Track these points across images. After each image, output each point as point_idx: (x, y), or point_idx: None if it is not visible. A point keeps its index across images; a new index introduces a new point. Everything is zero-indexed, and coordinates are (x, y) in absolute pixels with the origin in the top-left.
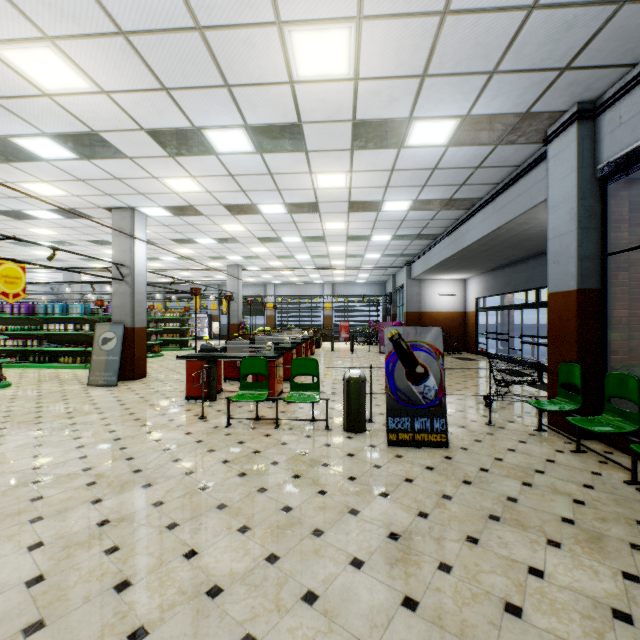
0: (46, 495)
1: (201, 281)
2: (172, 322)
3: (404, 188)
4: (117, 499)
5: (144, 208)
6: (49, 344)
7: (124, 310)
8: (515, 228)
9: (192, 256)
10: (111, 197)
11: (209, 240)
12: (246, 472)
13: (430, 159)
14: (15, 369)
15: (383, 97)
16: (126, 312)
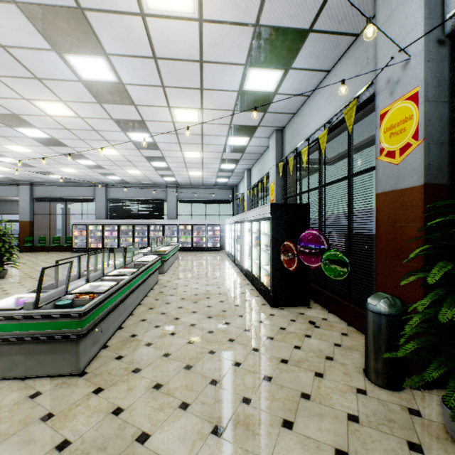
0: None
1: None
2: None
3: None
4: None
5: None
6: None
7: None
8: None
9: None
10: None
11: None
12: None
13: None
14: None
15: None
16: None
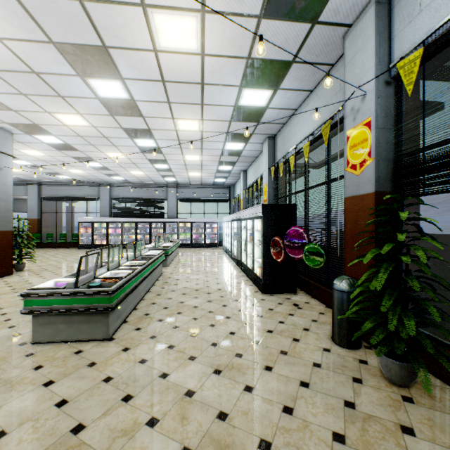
0: None
1: None
2: None
3: None
4: None
5: None
6: None
7: None
8: None
9: None
10: None
11: None
12: None
13: None
14: None
15: None
16: None
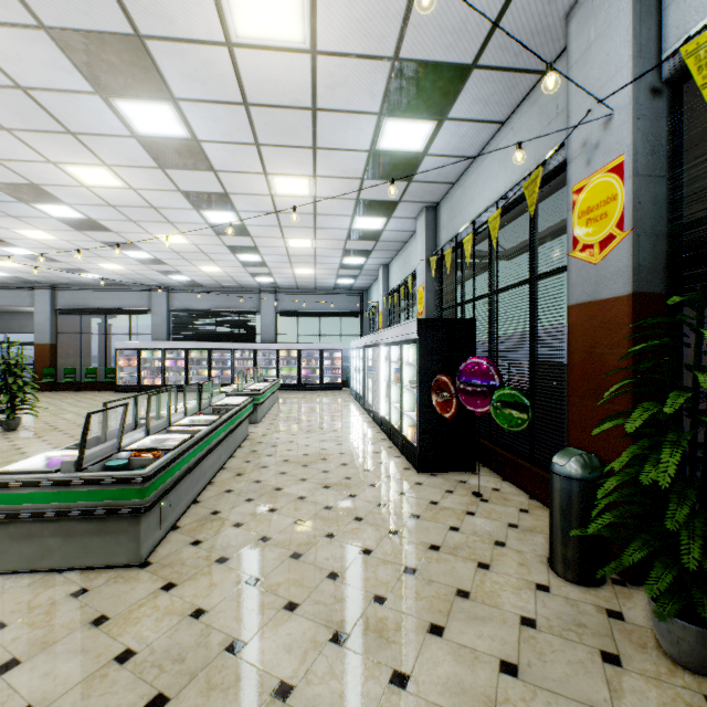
0: None
1: None
2: None
3: None
4: None
5: None
6: None
7: None
8: None
9: None
10: None
11: None
12: None
13: None
14: None
15: (4, 269)
16: None
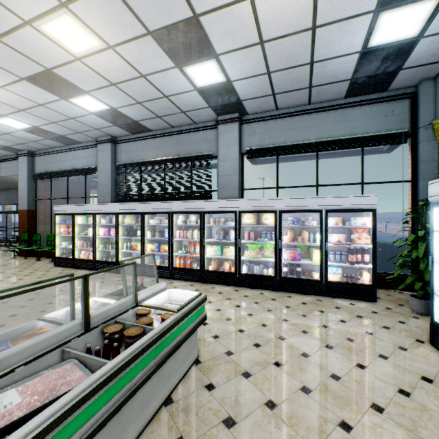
0: None
1: None
2: None
3: None
4: None
5: None
6: None
7: None
8: (8, 178)
9: None
10: None
11: None
12: None
13: None
14: None
15: None
16: None
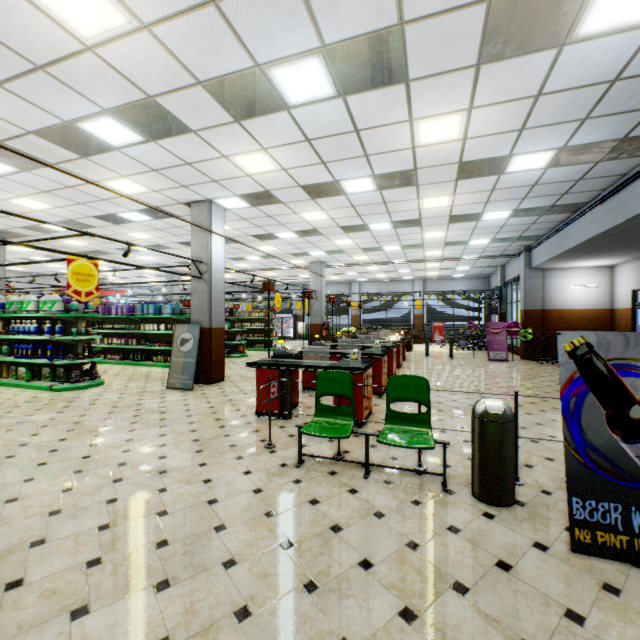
0: (29, 578)
1: (286, 281)
2: (257, 322)
3: (549, 128)
4: (108, 614)
5: (221, 199)
6: (145, 343)
7: (202, 309)
8: None
9: (275, 254)
10: (187, 189)
11: (290, 234)
12: (317, 581)
13: (612, 60)
14: (118, 366)
15: None
16: (204, 311)
